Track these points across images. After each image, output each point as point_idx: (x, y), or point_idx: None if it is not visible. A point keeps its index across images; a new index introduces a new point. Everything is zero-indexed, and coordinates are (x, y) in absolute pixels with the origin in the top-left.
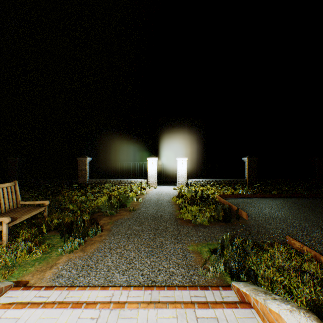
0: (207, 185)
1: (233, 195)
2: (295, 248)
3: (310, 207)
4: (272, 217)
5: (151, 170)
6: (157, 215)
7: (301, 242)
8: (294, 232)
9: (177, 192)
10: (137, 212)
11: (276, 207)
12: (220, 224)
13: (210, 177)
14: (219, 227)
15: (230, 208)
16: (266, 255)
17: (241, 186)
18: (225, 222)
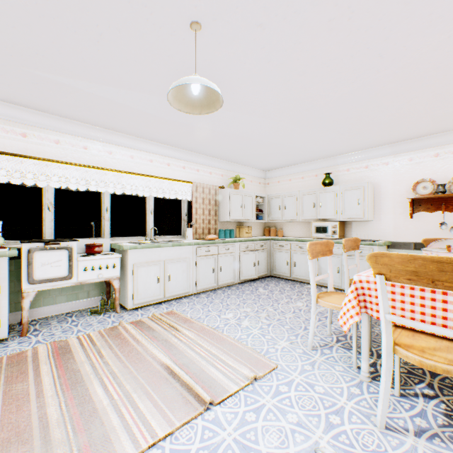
0: None
1: None
2: None
3: None
4: None
5: None
6: None
7: None
8: None
9: None
10: None
11: None
12: None
13: None
14: None
15: None
16: None
17: None
18: None
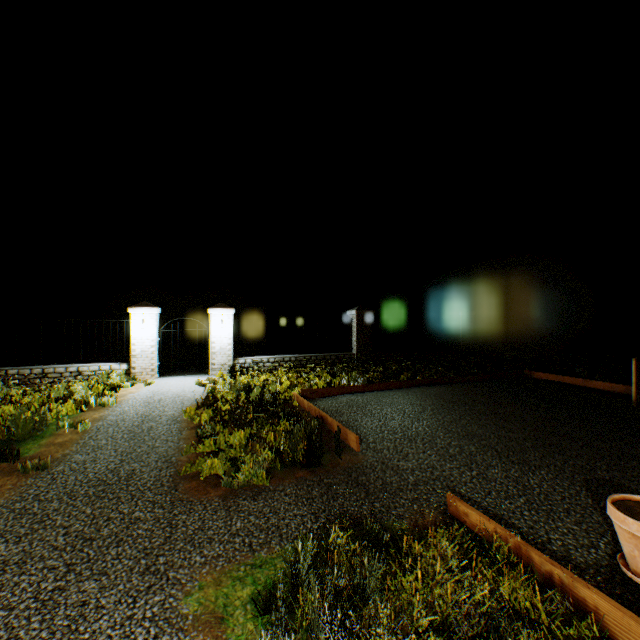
0: (279, 370)
1: (330, 389)
2: (469, 524)
3: (466, 404)
4: (409, 438)
5: (140, 339)
6: (115, 477)
7: (474, 501)
8: (457, 474)
9: (206, 392)
10: (50, 474)
11: (413, 410)
12: (298, 475)
13: (287, 352)
14: (294, 487)
15: (324, 423)
16: (414, 580)
17: (346, 367)
18: (310, 466)
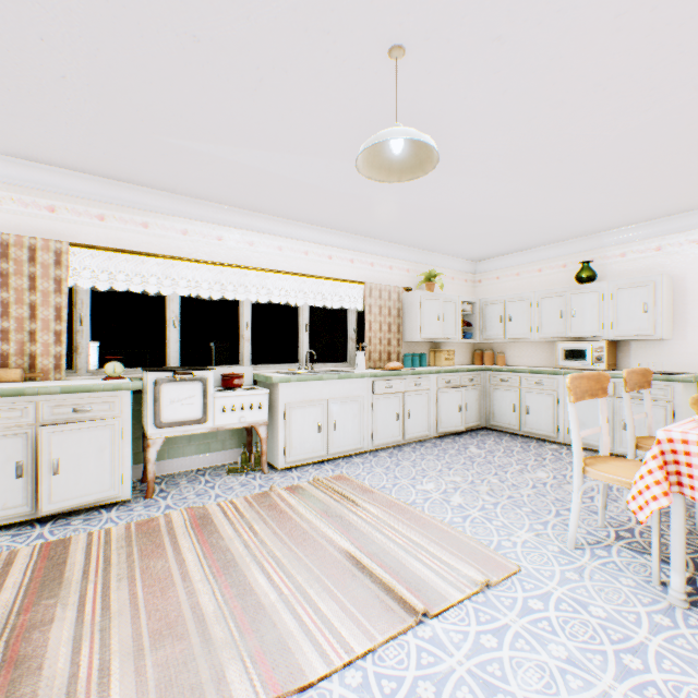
0: None
1: None
2: None
3: None
4: None
5: None
6: None
7: None
8: None
9: None
10: None
11: None
12: None
13: None
14: None
15: None
16: None
17: None
18: None
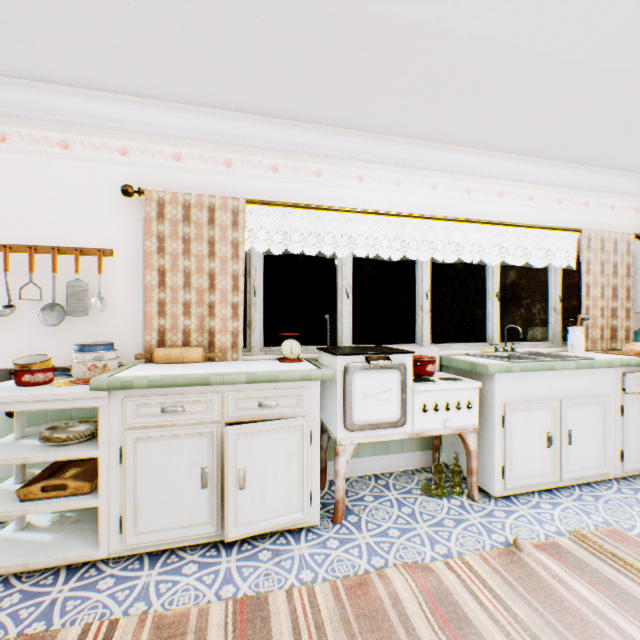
0: None
1: None
2: None
3: None
4: None
5: None
6: None
7: None
8: None
9: None
10: None
11: None
12: None
13: None
14: None
15: None
16: None
17: None
18: None
